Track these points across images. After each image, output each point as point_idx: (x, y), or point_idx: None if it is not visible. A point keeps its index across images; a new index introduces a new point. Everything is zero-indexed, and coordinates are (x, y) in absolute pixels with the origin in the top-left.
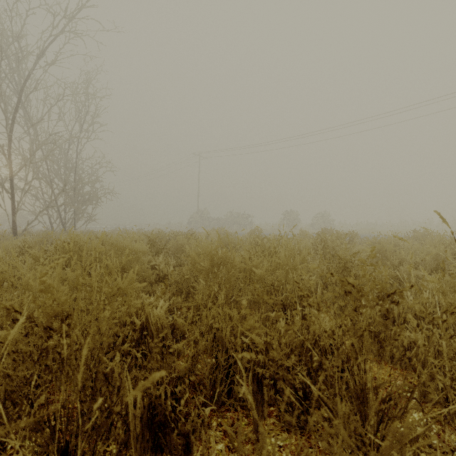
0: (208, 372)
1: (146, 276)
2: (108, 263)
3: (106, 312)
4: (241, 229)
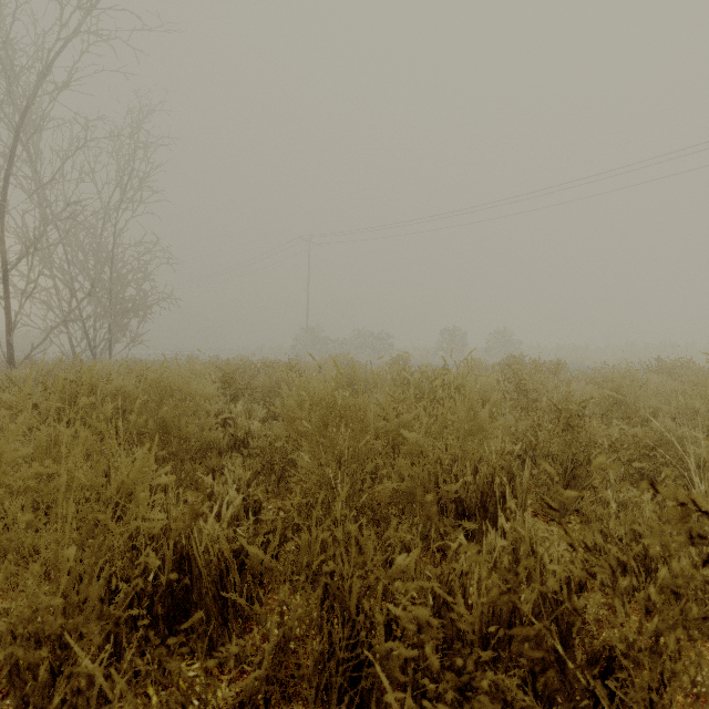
0: (311, 673)
1: (208, 441)
2: (101, 428)
3: (71, 550)
4: (374, 356)
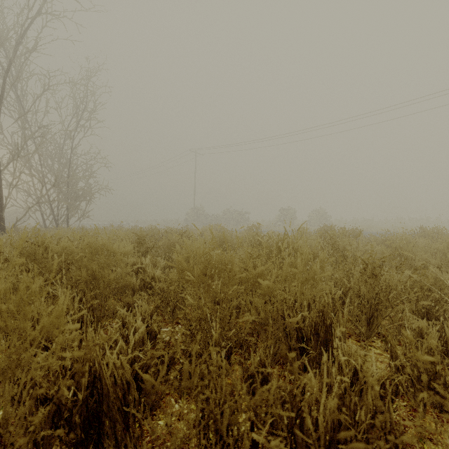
0: None
1: (124, 284)
2: (29, 283)
3: None
4: (237, 225)
